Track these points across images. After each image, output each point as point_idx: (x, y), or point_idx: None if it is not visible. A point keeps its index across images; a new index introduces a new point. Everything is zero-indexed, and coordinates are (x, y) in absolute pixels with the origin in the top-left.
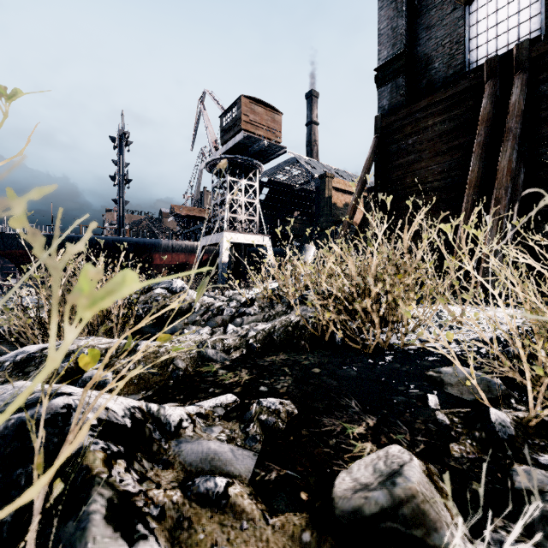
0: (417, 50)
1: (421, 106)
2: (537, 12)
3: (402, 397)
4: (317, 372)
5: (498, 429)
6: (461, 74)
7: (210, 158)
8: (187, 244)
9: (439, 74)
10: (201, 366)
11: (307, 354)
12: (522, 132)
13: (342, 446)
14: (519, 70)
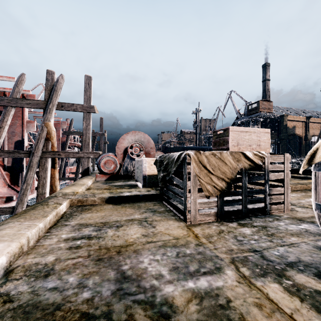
0: None
1: None
2: None
3: None
4: None
5: None
6: None
7: (243, 120)
8: None
9: None
10: None
11: None
12: None
13: None
14: None
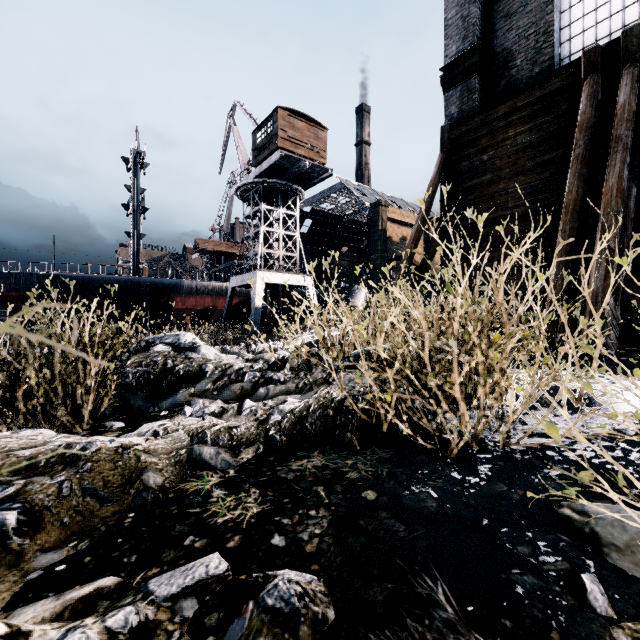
0: (493, 44)
1: (500, 113)
2: None
3: (532, 578)
4: (371, 501)
5: None
6: (551, 71)
7: (240, 183)
8: (215, 285)
9: (522, 74)
10: (190, 478)
11: (356, 458)
12: (632, 142)
13: None
14: (627, 63)
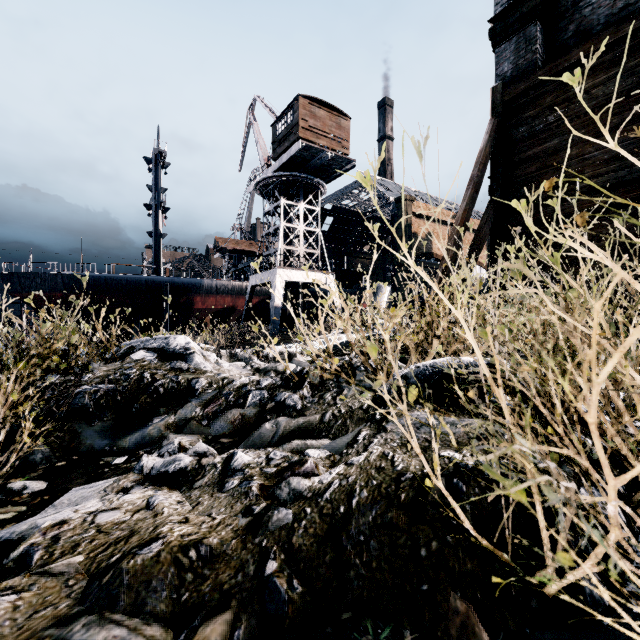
0: None
1: (572, 60)
2: None
3: None
4: None
5: None
6: None
7: (260, 177)
8: (235, 284)
9: (599, 12)
10: None
11: None
12: None
13: None
14: None
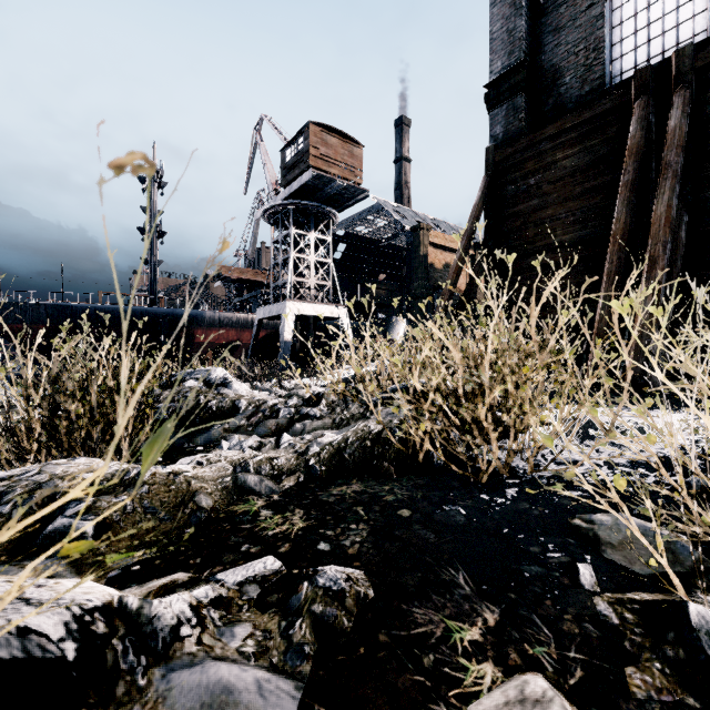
0: (541, 59)
1: (547, 134)
2: (703, 8)
3: (538, 567)
4: (405, 517)
5: (706, 644)
6: (601, 91)
7: (268, 205)
8: (239, 317)
9: (571, 92)
10: (237, 502)
11: (392, 484)
12: (684, 168)
13: (444, 670)
14: (679, 85)
